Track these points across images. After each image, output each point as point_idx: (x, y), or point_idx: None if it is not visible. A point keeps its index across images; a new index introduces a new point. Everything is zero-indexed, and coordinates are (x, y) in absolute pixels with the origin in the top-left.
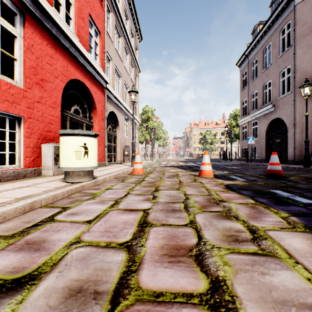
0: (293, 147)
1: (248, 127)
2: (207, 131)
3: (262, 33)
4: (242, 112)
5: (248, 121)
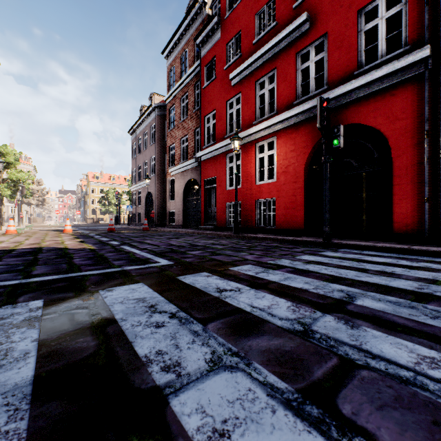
0: (155, 214)
1: (137, 195)
2: (111, 189)
3: (142, 120)
4: (133, 180)
5: (136, 189)
